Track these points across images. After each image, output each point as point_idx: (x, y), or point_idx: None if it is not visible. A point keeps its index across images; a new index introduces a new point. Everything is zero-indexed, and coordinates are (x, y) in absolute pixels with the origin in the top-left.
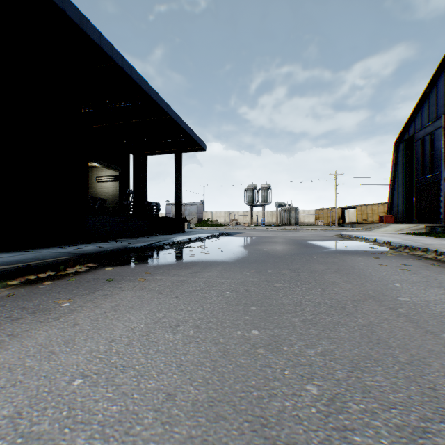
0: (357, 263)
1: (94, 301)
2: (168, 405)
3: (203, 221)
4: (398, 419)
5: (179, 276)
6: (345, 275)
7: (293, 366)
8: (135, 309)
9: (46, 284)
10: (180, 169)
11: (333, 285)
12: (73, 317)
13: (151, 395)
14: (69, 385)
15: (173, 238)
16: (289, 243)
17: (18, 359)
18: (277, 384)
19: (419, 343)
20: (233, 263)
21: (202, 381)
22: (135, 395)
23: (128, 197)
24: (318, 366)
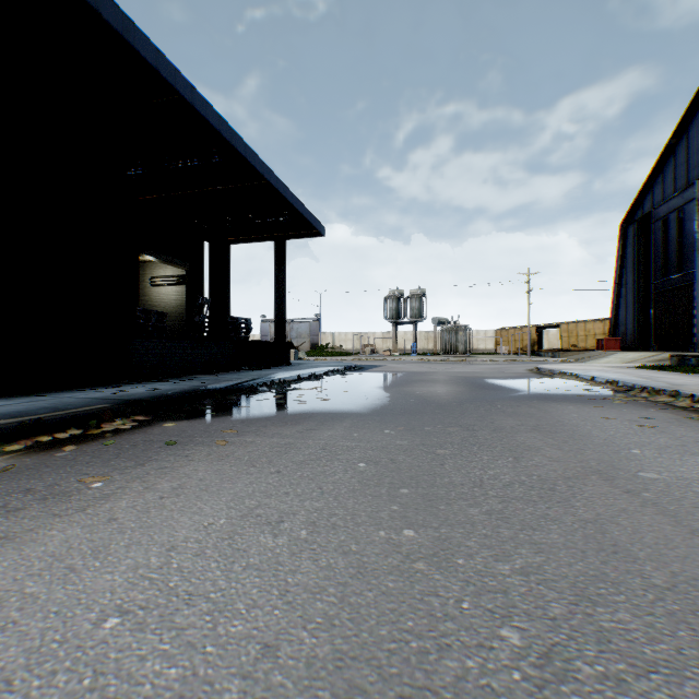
0: (568, 416)
1: (144, 479)
2: (266, 667)
3: (319, 347)
4: (665, 693)
5: (283, 437)
6: (549, 435)
7: (475, 594)
8: (211, 492)
9: (66, 451)
10: (283, 265)
11: (531, 452)
12: (108, 506)
13: (236, 648)
14: (97, 629)
15: (272, 375)
16: (456, 383)
17: (13, 582)
18: (451, 627)
19: (683, 551)
20: (368, 415)
21: (323, 621)
22: (210, 648)
23: (200, 309)
24: (517, 594)
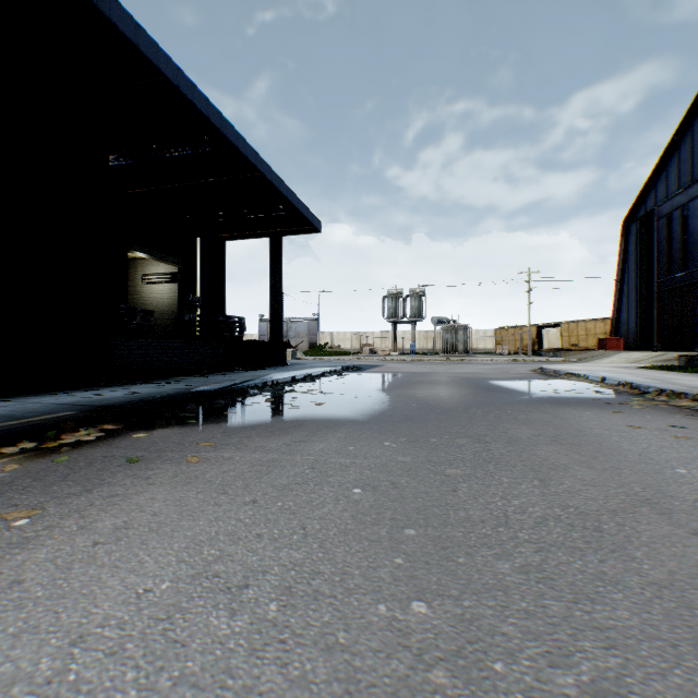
0: (587, 424)
1: (85, 513)
2: None
3: (317, 347)
4: None
5: (266, 451)
6: (574, 449)
7: None
8: (163, 534)
9: (6, 471)
10: (279, 262)
11: (558, 471)
12: (20, 559)
13: None
14: None
15: (265, 376)
16: (459, 385)
17: None
18: None
19: None
20: (366, 422)
21: None
22: None
23: (191, 307)
24: None
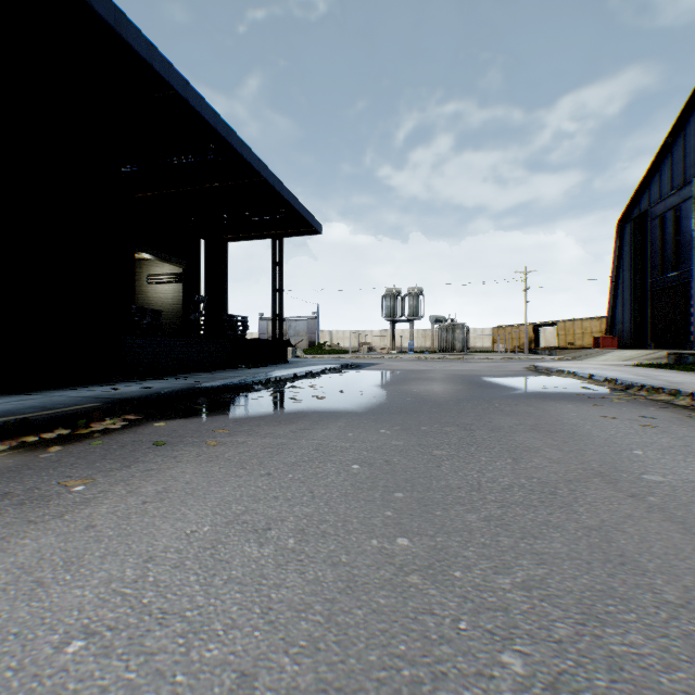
0: (566, 415)
1: (129, 482)
2: None
3: (317, 345)
4: None
5: (275, 436)
6: (548, 435)
7: (473, 612)
8: (197, 496)
9: (51, 452)
10: (280, 263)
11: (531, 452)
12: (87, 512)
13: (209, 677)
14: (58, 654)
15: (268, 373)
16: (453, 381)
17: None
18: (447, 652)
19: None
20: (364, 414)
21: (307, 644)
22: (180, 677)
23: (197, 307)
24: (519, 612)
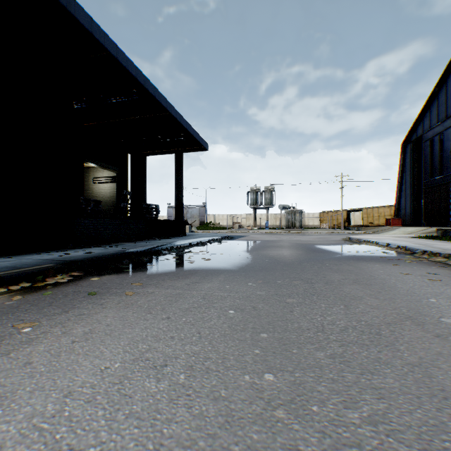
0: (376, 272)
1: (65, 324)
2: None
3: (205, 224)
4: None
5: (175, 288)
6: (367, 287)
7: (332, 448)
8: (114, 336)
9: (14, 300)
10: (181, 169)
11: (356, 300)
12: (29, 350)
13: None
14: None
15: (172, 243)
16: (296, 248)
17: None
18: None
19: None
20: (236, 271)
21: None
22: None
23: (125, 198)
24: (371, 448)
